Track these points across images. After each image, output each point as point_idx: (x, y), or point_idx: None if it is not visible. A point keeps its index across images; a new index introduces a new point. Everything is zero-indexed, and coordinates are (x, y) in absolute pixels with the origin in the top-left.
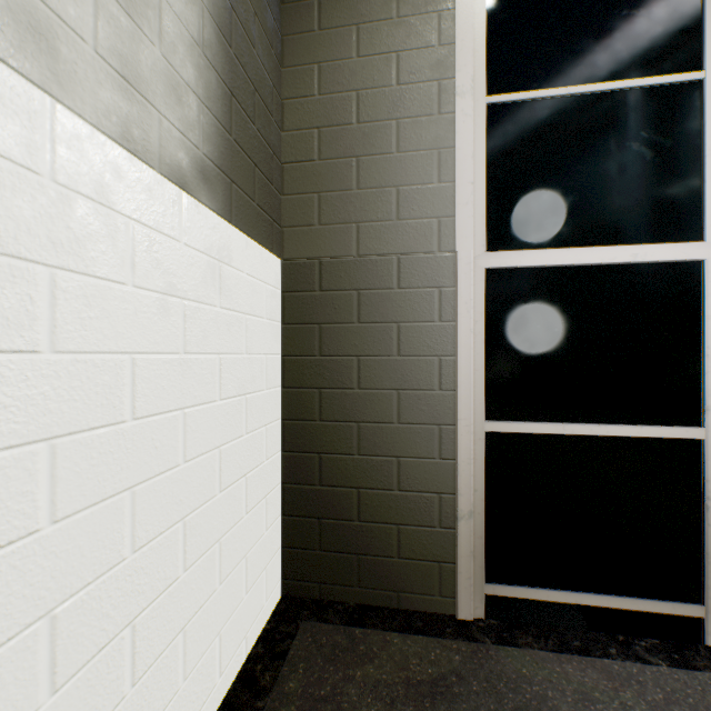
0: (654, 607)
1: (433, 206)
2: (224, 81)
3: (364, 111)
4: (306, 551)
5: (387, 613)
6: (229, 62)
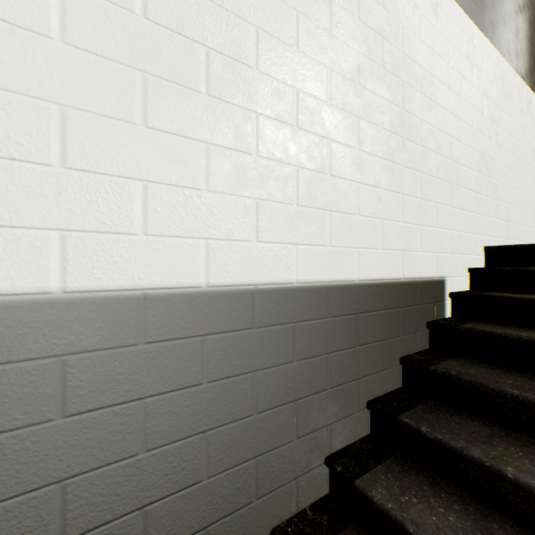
0: None
1: None
2: (529, 42)
3: None
4: None
5: None
6: (530, 35)
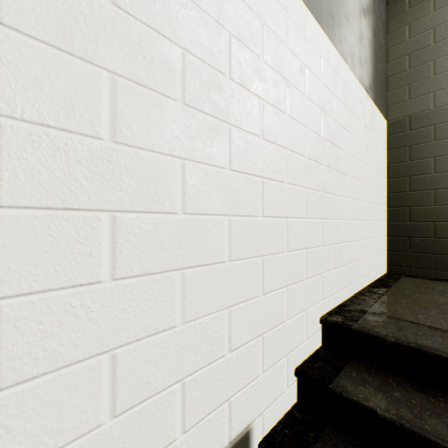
0: None
1: None
2: (373, 52)
3: (438, 36)
4: (400, 253)
5: None
6: (374, 44)
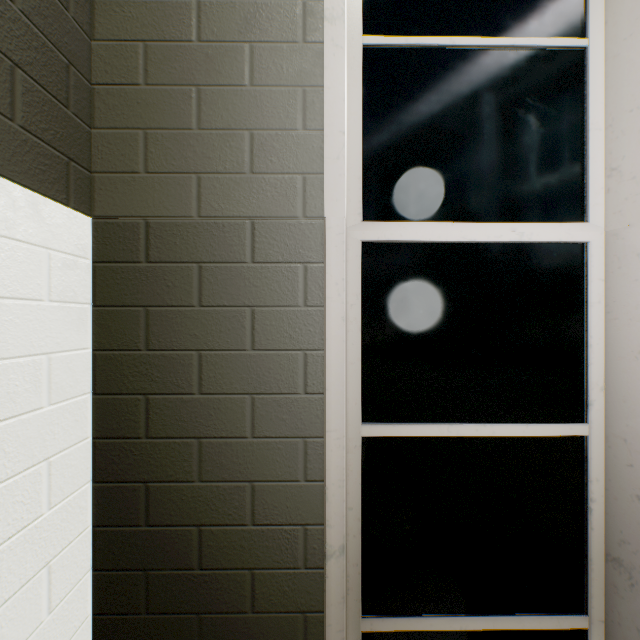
0: (540, 623)
1: (297, 158)
2: None
3: (208, 26)
4: (126, 617)
5: None
6: None
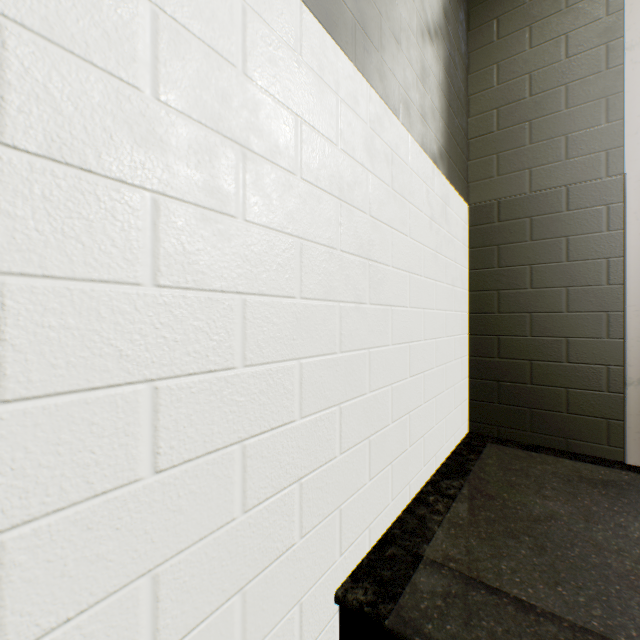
0: None
1: (600, 142)
2: (446, 99)
3: (535, 86)
4: (486, 403)
5: (556, 451)
6: (448, 87)
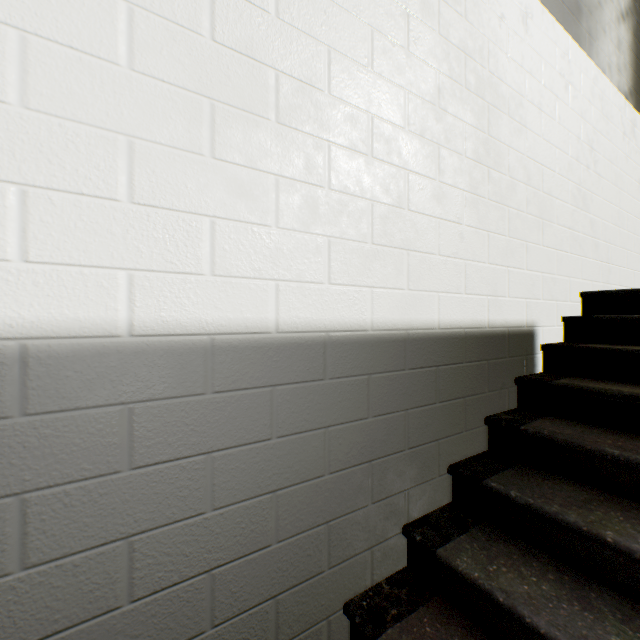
0: None
1: None
2: (634, 55)
3: None
4: None
5: None
6: (635, 46)
